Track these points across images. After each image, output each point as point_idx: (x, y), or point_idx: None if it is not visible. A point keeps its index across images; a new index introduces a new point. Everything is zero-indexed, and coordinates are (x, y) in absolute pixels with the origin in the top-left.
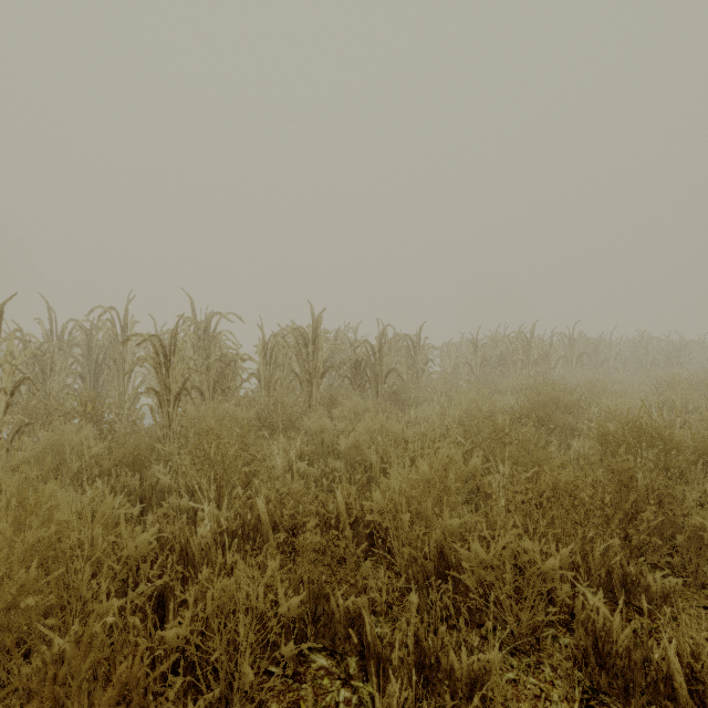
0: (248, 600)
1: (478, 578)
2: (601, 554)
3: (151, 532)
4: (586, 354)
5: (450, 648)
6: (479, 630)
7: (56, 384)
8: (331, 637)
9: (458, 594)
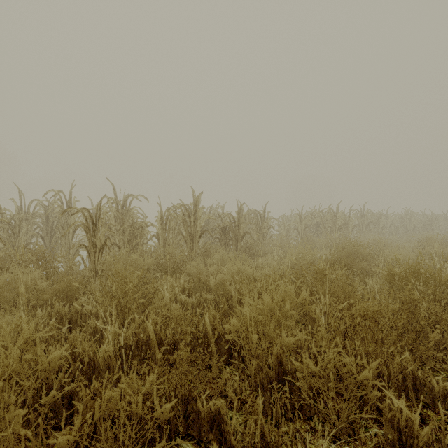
0: (131, 406)
1: (308, 383)
2: (398, 364)
3: (61, 350)
4: (372, 223)
5: (289, 445)
6: (309, 421)
7: (23, 242)
8: (198, 429)
9: (293, 393)
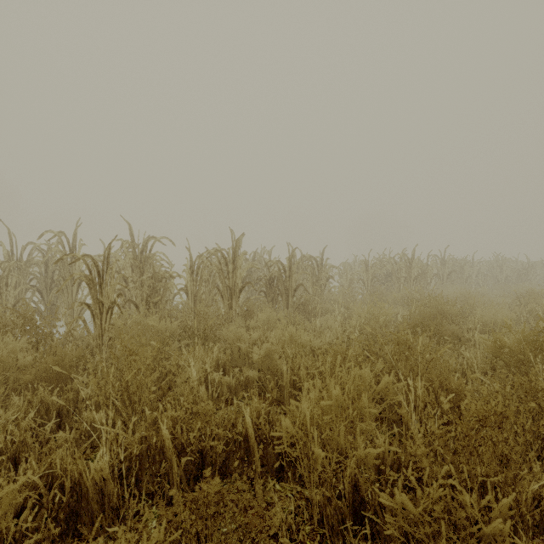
0: None
1: (400, 525)
2: (534, 494)
3: (20, 482)
4: (455, 272)
5: None
6: None
7: (12, 298)
8: None
9: (375, 535)
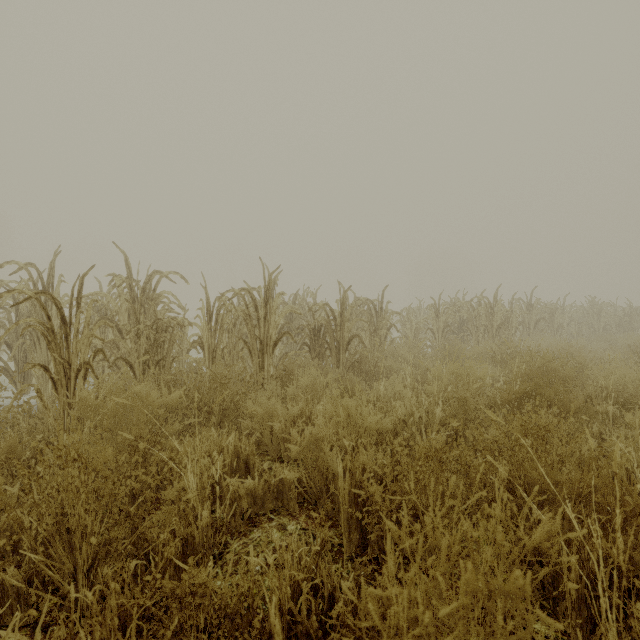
0: None
1: None
2: None
3: None
4: (544, 319)
5: None
6: None
7: None
8: None
9: None
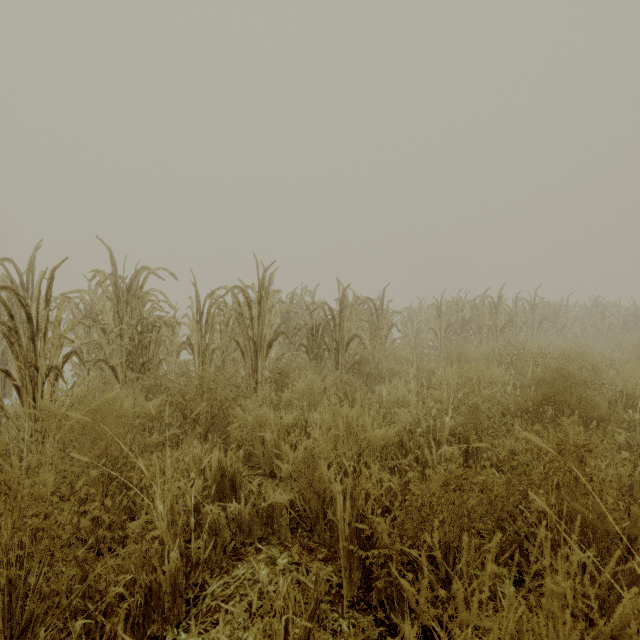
0: None
1: None
2: None
3: None
4: (549, 319)
5: None
6: None
7: None
8: None
9: None
